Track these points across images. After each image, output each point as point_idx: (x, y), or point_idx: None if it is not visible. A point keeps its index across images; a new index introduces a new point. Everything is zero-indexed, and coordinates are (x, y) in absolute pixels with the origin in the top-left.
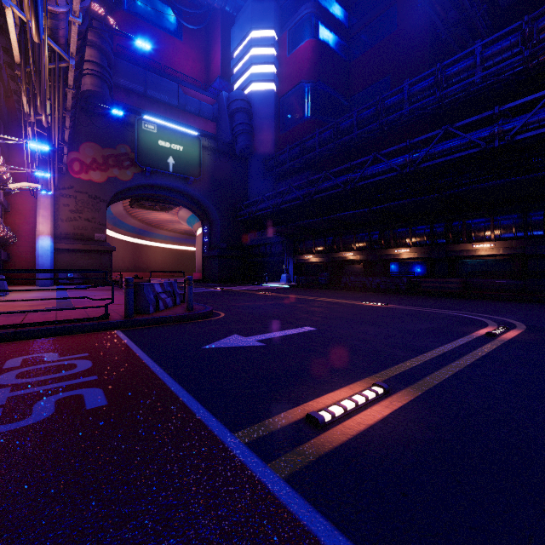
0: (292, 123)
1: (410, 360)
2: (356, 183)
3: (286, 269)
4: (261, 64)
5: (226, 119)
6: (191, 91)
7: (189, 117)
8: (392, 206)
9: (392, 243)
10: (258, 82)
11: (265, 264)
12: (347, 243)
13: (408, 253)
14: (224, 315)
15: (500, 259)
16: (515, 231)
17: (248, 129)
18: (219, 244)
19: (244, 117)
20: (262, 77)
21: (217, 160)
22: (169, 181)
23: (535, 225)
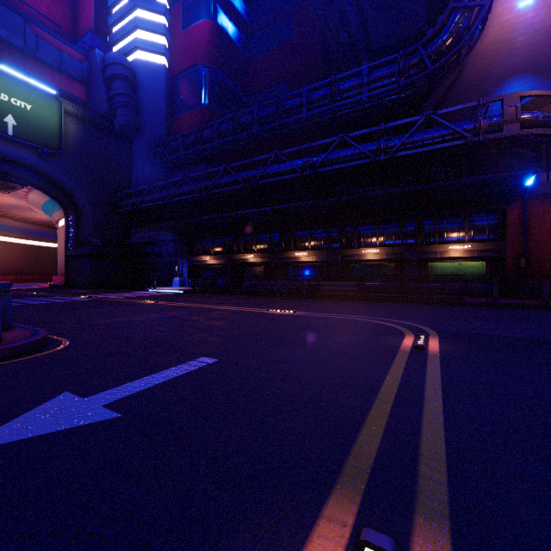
0: (187, 108)
1: (370, 416)
2: (257, 181)
3: (180, 272)
4: (149, 31)
5: (100, 84)
6: (46, 35)
7: (43, 68)
8: (295, 207)
9: (292, 245)
10: (145, 51)
11: (153, 266)
12: (248, 245)
13: (307, 256)
14: (67, 345)
15: (383, 263)
16: (395, 238)
17: (131, 103)
18: (90, 240)
19: (126, 88)
20: (150, 47)
21: (87, 133)
22: (6, 149)
23: (409, 234)
